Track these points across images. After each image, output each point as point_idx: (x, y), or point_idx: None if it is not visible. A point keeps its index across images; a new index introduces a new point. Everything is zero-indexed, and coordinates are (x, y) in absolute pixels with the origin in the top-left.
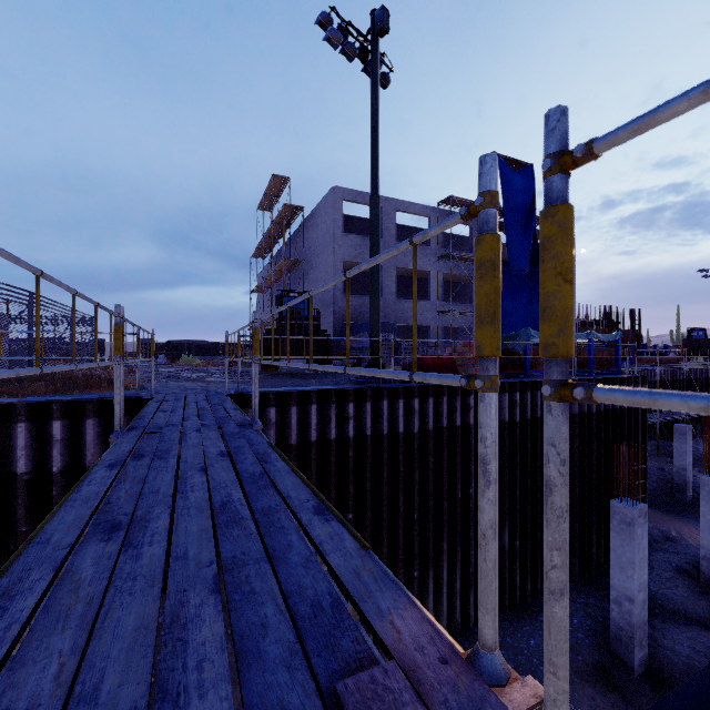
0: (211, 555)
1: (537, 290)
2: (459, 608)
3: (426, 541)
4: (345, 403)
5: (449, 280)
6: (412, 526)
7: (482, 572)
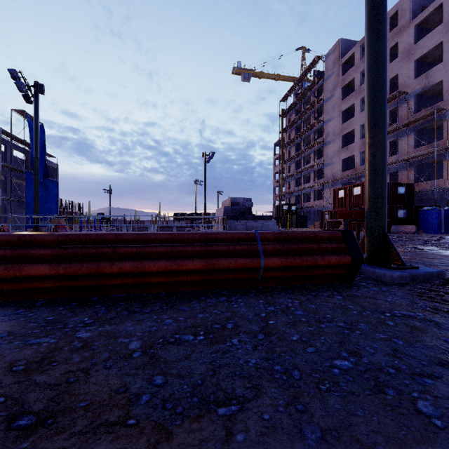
0: None
1: (46, 190)
2: None
3: None
4: None
5: None
6: None
7: None
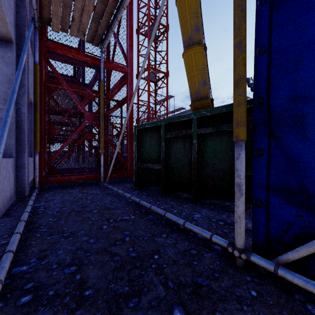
0: None
1: None
2: None
3: None
4: None
5: None
6: None
7: None
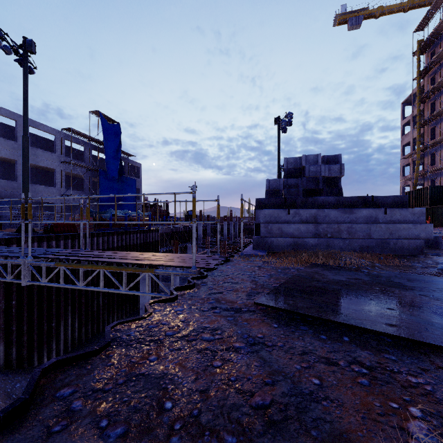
0: (33, 251)
1: (122, 188)
2: (77, 336)
3: (59, 308)
4: (10, 245)
5: (70, 175)
6: (51, 302)
7: (81, 240)
